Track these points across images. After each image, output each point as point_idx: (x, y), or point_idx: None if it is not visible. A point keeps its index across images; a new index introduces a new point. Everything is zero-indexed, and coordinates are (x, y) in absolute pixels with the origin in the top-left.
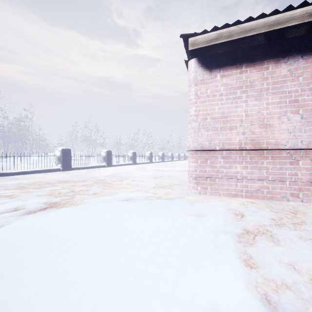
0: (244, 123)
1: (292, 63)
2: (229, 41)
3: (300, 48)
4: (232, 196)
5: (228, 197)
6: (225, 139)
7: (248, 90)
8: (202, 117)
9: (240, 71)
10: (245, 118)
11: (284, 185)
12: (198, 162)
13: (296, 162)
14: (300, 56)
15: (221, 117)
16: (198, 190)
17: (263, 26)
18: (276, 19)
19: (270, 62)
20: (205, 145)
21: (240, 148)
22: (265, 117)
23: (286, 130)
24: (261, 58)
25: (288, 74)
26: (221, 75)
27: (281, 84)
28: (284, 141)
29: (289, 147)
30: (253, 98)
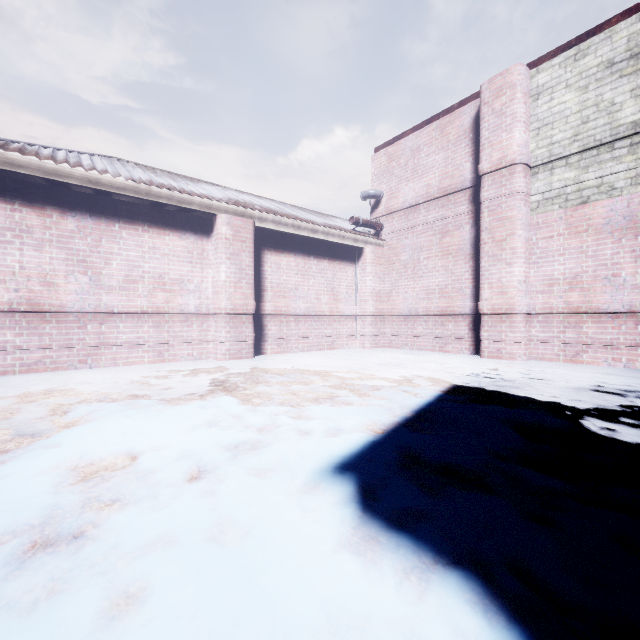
0: (18, 277)
1: (80, 220)
2: None
3: (89, 206)
4: None
5: None
6: None
7: (25, 236)
8: None
9: (11, 208)
10: (20, 271)
11: (72, 353)
12: None
13: (85, 326)
14: (89, 215)
15: None
16: None
17: (38, 169)
18: (54, 169)
19: (55, 210)
20: None
21: (11, 310)
22: (49, 274)
23: (75, 291)
24: (43, 201)
25: (76, 231)
26: None
27: (68, 239)
28: (71, 303)
29: (77, 311)
30: (32, 248)
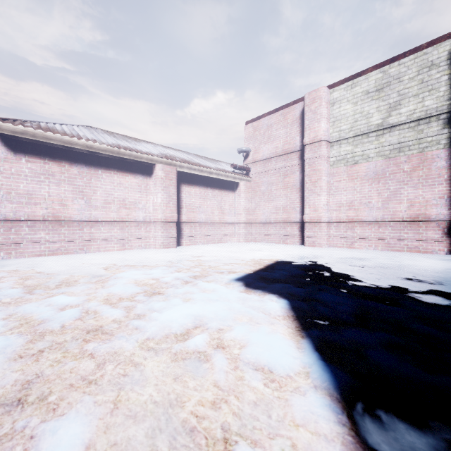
0: (47, 201)
1: (80, 168)
2: (34, 140)
3: (85, 160)
4: (37, 256)
5: (33, 258)
6: (30, 212)
7: (51, 178)
8: (6, 191)
9: (44, 162)
10: (48, 198)
11: (76, 244)
12: (1, 230)
13: (82, 229)
14: (85, 165)
15: (27, 194)
16: (1, 256)
17: (60, 140)
18: (69, 140)
19: (66, 163)
20: (10, 216)
21: (44, 220)
22: (63, 199)
23: (77, 209)
24: (60, 158)
25: (78, 174)
26: (26, 160)
27: (74, 179)
28: (75, 216)
29: (79, 220)
30: (55, 184)
